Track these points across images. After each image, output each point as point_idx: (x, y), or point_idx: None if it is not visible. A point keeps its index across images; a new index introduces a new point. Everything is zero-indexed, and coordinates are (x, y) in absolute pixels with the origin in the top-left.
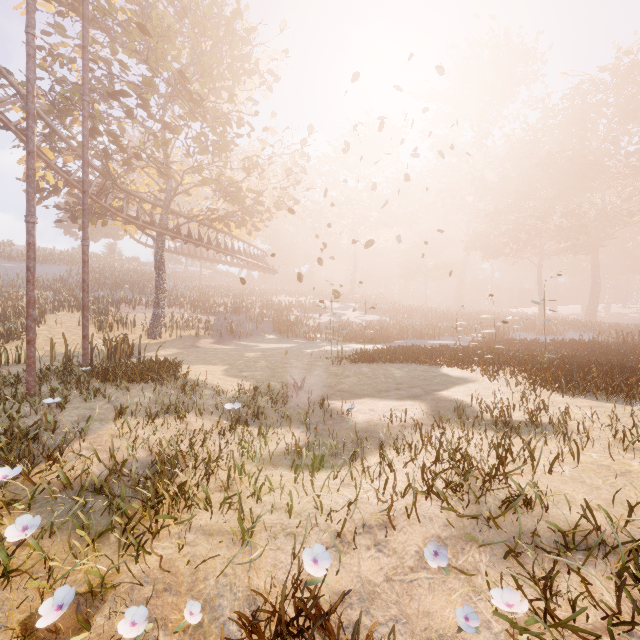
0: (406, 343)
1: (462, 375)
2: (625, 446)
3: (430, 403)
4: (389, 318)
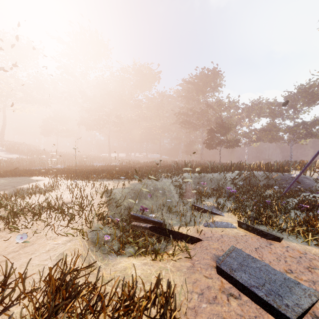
0: (23, 168)
1: (40, 179)
2: (67, 190)
3: (10, 191)
4: (27, 156)
